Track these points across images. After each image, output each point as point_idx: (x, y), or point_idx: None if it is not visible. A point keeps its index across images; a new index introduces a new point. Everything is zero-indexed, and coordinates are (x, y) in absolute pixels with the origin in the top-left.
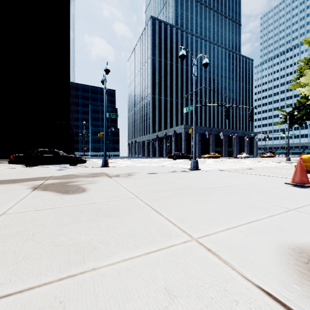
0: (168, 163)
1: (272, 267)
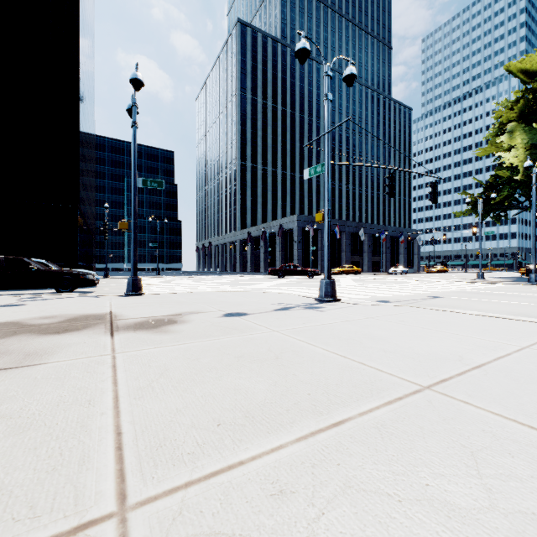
0: (270, 286)
1: None
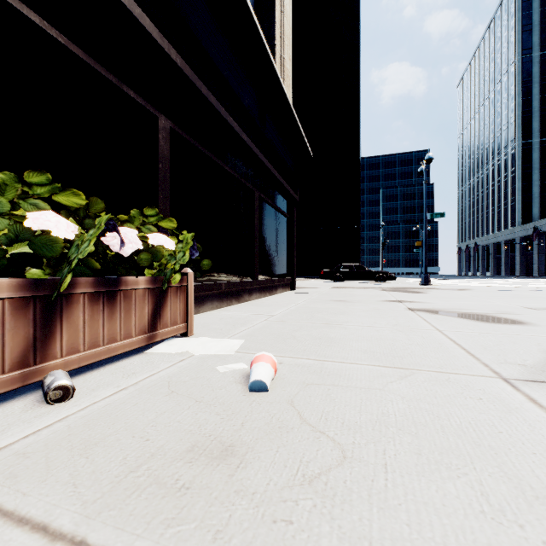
0: None
1: (541, 307)
